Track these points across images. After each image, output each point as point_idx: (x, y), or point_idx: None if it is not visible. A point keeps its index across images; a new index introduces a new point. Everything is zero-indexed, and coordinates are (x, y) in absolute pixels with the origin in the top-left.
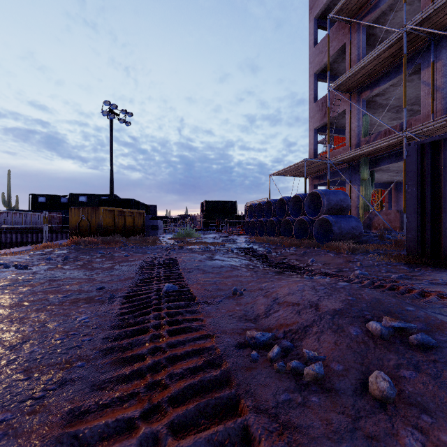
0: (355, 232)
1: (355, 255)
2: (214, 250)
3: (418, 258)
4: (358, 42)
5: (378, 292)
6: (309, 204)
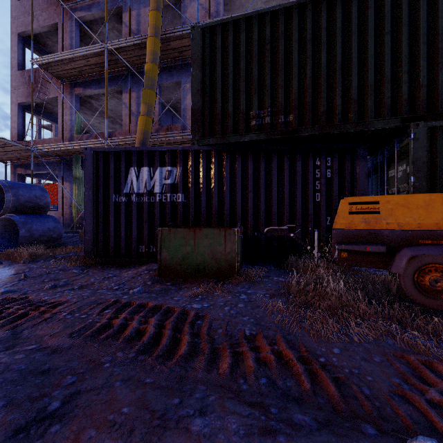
0: (53, 234)
1: (33, 264)
2: None
3: (94, 258)
4: (72, 32)
5: None
6: None
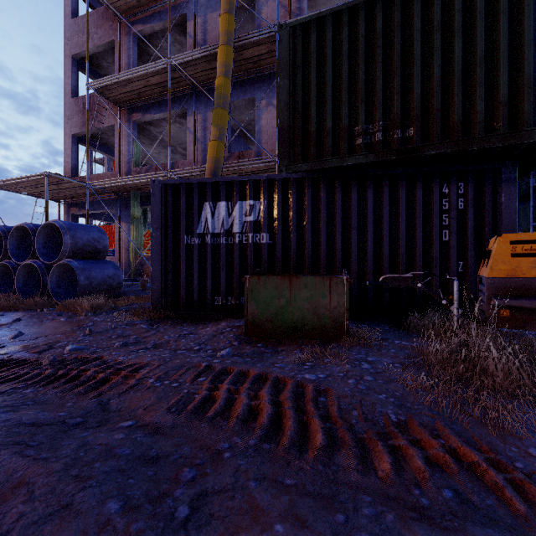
0: (113, 282)
1: (95, 316)
2: None
3: (162, 311)
4: (129, 49)
5: None
6: (44, 242)
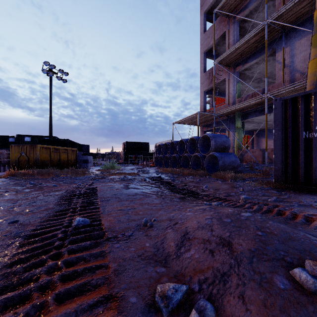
0: (234, 164)
1: (236, 182)
2: (131, 179)
3: (283, 184)
4: (234, 31)
5: (283, 225)
6: (201, 144)
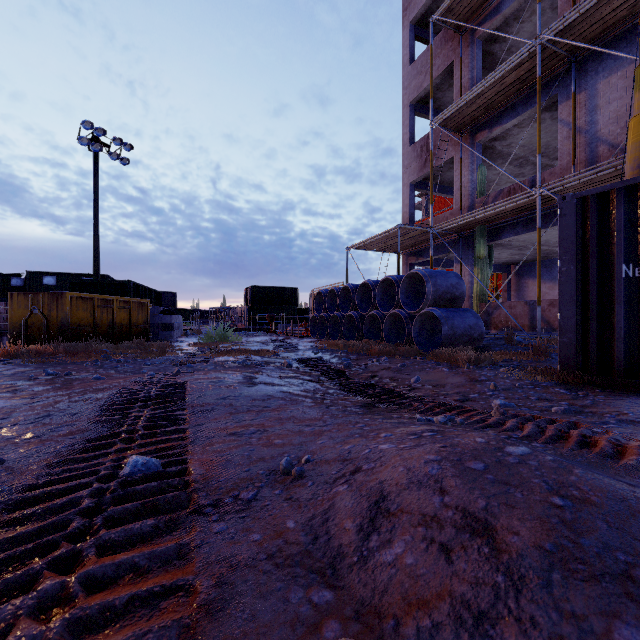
0: (474, 333)
1: (480, 370)
2: (260, 364)
3: (578, 374)
4: (472, 60)
5: (608, 479)
6: (406, 292)
